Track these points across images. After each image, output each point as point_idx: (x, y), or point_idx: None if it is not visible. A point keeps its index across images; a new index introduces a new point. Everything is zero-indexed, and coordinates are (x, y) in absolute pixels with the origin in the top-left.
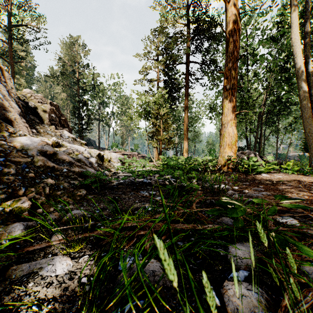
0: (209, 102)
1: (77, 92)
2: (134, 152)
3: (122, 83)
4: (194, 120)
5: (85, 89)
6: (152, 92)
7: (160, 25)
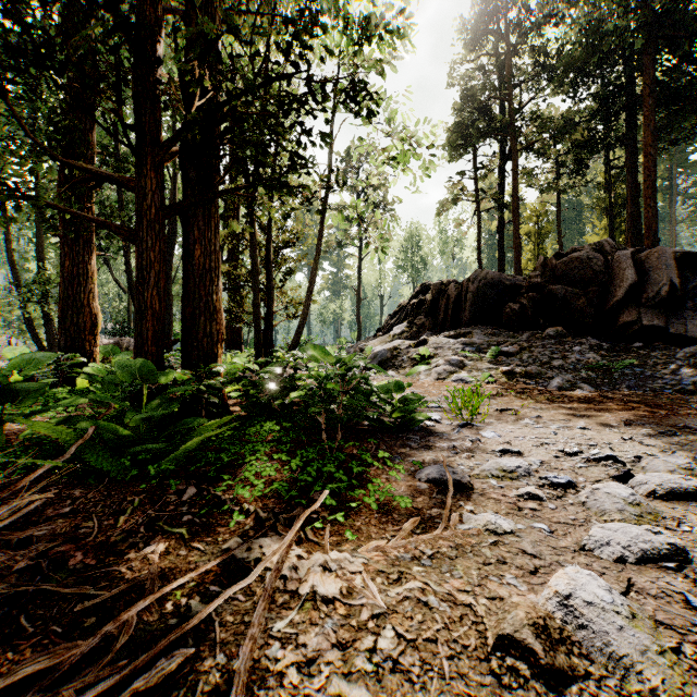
0: None
1: None
2: None
3: None
4: None
5: None
6: None
7: None
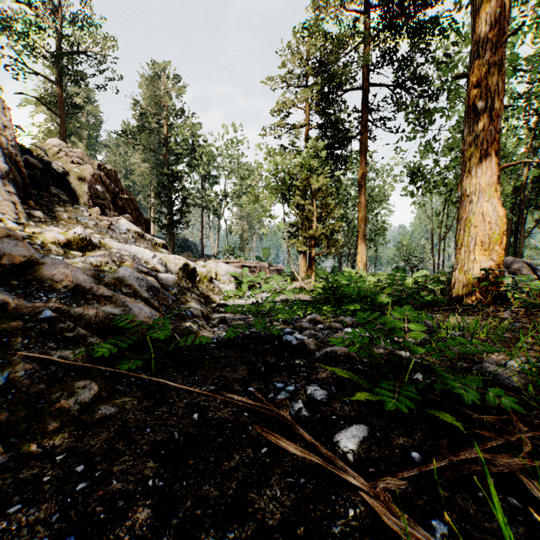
0: (410, 162)
1: (165, 159)
2: (263, 263)
3: (240, 141)
4: (376, 201)
5: (179, 153)
6: (295, 149)
7: (310, 20)
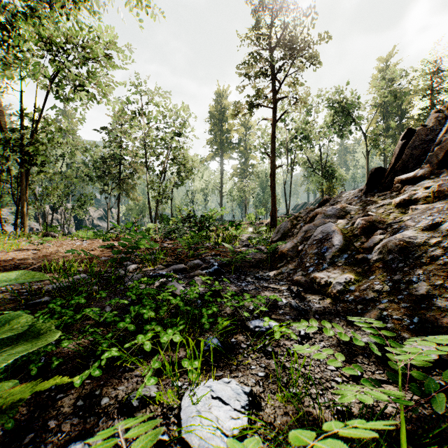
0: None
1: None
2: None
3: None
4: None
5: None
6: None
7: None
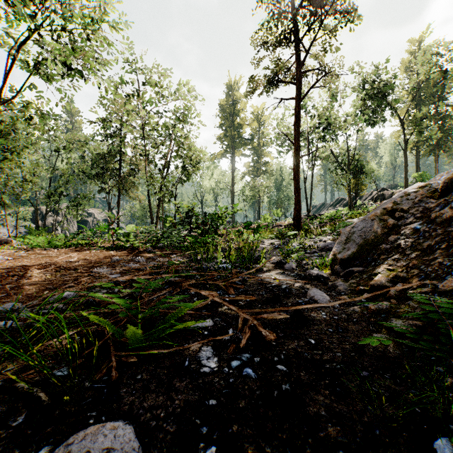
0: None
1: None
2: None
3: None
4: None
5: None
6: None
7: None
